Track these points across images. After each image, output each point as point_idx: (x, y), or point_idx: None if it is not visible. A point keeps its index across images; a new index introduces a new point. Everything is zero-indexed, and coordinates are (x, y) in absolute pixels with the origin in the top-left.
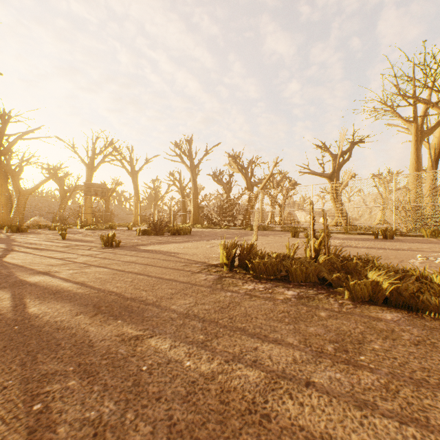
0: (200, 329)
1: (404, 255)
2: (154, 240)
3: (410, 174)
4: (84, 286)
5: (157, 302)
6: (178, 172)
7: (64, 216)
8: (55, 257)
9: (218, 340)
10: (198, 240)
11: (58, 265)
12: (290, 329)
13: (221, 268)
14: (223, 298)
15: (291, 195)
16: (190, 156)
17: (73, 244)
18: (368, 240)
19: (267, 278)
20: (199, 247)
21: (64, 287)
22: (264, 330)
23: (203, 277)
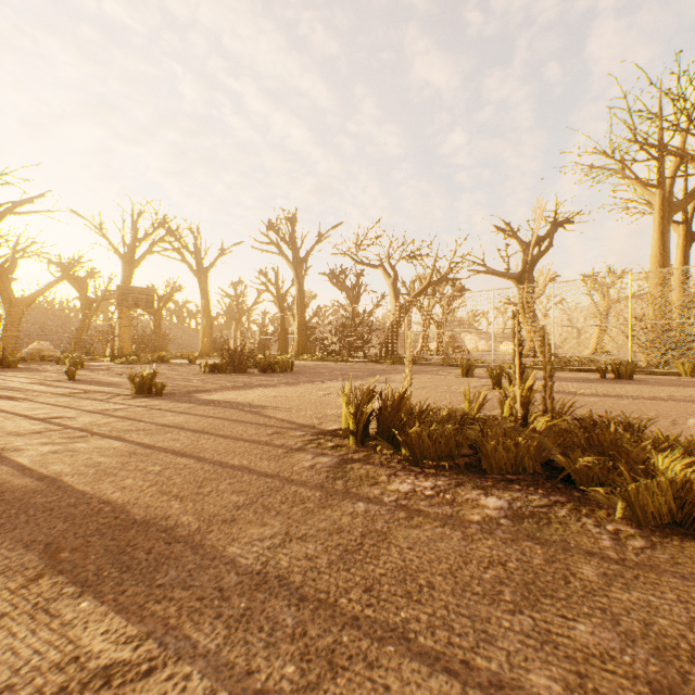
0: (289, 636)
1: (671, 410)
2: (228, 383)
3: (656, 271)
4: (54, 486)
5: (197, 533)
6: (273, 270)
7: (90, 341)
8: (34, 416)
9: (336, 687)
10: (304, 381)
11: (29, 434)
12: (526, 632)
13: (343, 439)
14: (348, 520)
15: (456, 308)
16: (293, 244)
17: (84, 389)
18: (591, 381)
19: (437, 464)
20: (305, 394)
21: (10, 488)
22: (458, 636)
23: (308, 461)
